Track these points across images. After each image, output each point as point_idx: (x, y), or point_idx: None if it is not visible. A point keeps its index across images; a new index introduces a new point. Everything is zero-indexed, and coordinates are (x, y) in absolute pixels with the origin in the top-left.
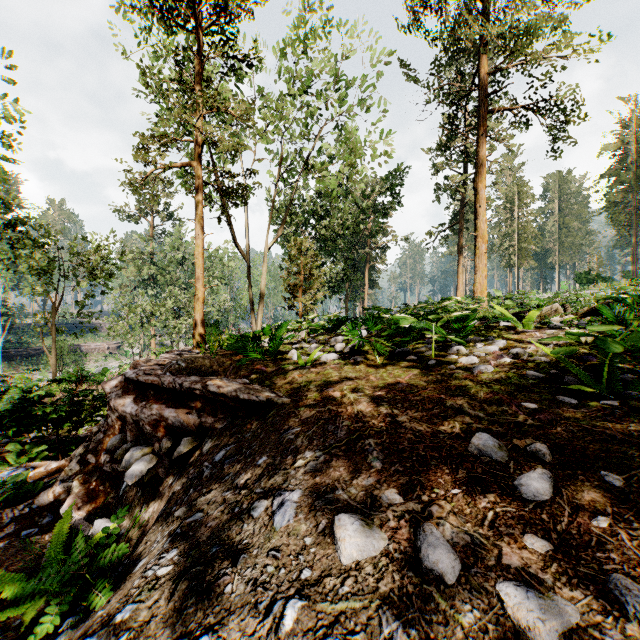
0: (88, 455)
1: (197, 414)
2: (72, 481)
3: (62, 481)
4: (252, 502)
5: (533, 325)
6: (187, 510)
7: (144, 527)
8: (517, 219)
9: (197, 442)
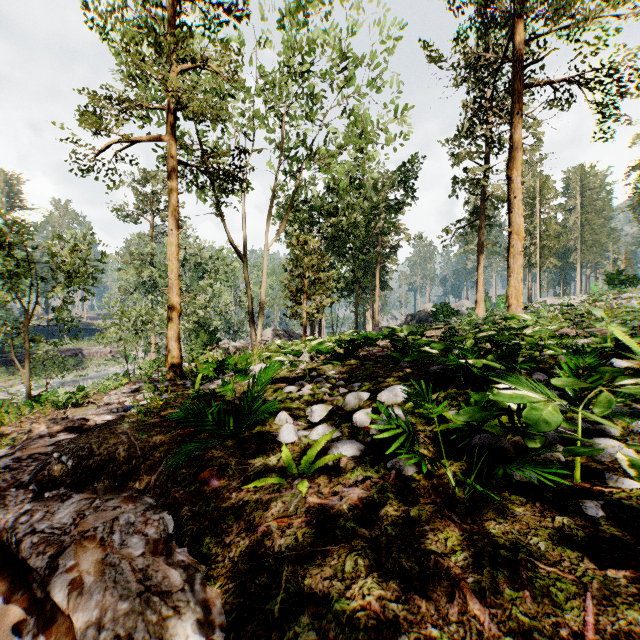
0: None
1: (31, 638)
2: None
3: None
4: None
5: None
6: None
7: None
8: (539, 215)
9: None
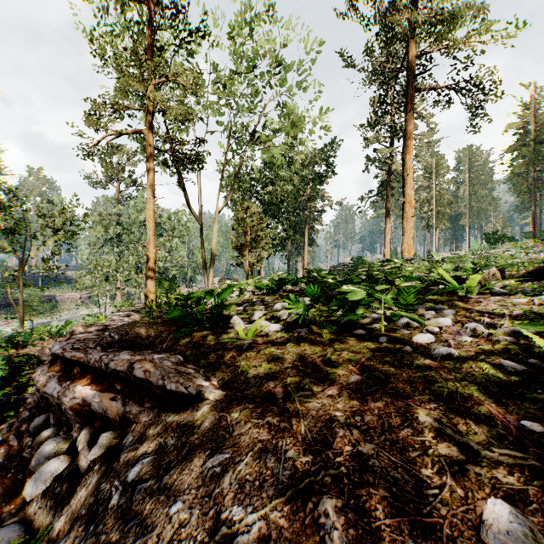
0: (11, 436)
1: (122, 401)
2: None
3: None
4: None
5: (476, 291)
6: None
7: (52, 542)
8: (435, 187)
9: (117, 440)
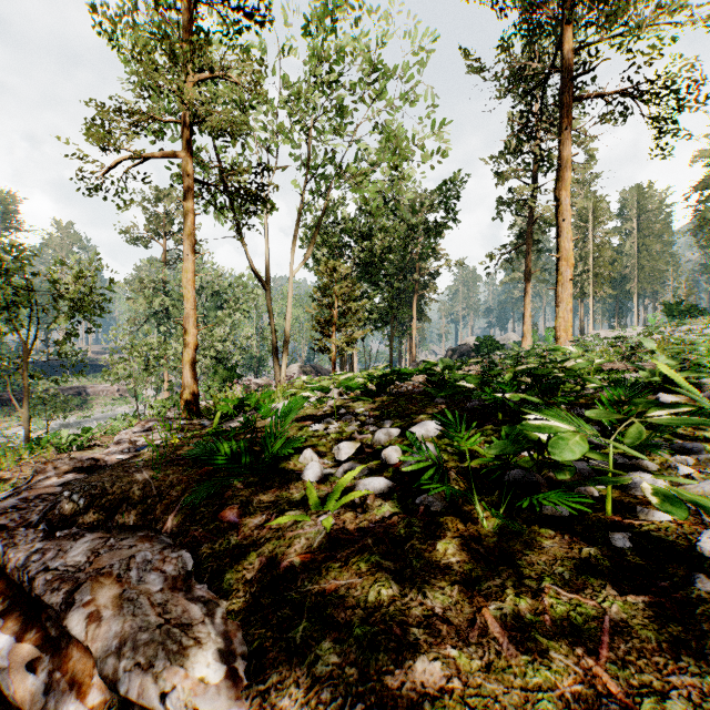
0: None
1: (47, 675)
2: None
3: None
4: None
5: None
6: None
7: None
8: (591, 240)
9: None
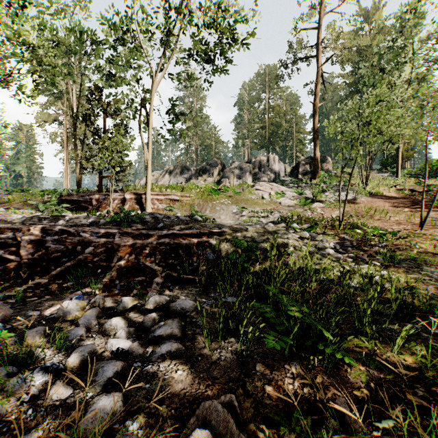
0: None
1: None
2: None
3: None
4: None
5: None
6: None
7: None
8: None
9: None
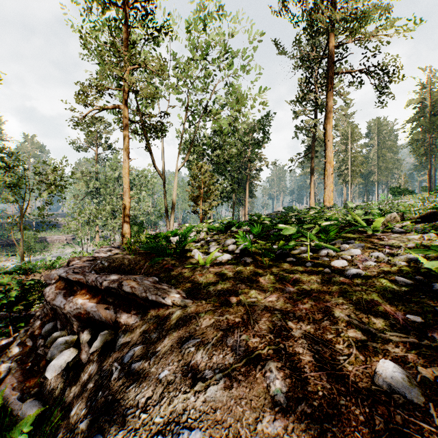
0: (27, 339)
1: (114, 309)
2: (12, 362)
3: (3, 362)
4: (150, 436)
5: (381, 230)
6: (91, 424)
7: (65, 412)
8: (350, 150)
9: (112, 337)
